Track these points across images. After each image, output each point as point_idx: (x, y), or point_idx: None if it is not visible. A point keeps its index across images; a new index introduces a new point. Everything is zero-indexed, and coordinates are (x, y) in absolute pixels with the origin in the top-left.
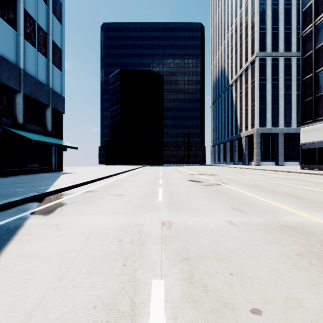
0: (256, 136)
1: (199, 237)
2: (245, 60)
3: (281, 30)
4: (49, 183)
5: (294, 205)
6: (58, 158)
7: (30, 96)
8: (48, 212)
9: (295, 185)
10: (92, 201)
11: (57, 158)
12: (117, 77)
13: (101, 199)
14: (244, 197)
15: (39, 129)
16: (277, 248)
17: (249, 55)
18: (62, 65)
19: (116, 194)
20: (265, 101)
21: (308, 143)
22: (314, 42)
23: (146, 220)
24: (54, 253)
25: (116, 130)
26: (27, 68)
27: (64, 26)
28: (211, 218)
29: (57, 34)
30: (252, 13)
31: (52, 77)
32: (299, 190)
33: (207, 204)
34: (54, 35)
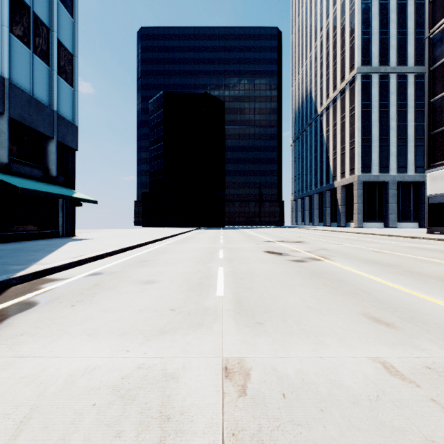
0: (357, 186)
1: (333, 440)
2: (341, 78)
3: (393, 35)
4: (36, 258)
5: None
6: (67, 217)
7: (20, 121)
8: None
9: None
10: (90, 296)
11: (67, 217)
12: (160, 103)
13: (111, 291)
14: (372, 286)
15: (36, 173)
16: None
17: (346, 71)
18: (74, 78)
19: (142, 279)
20: (370, 136)
21: (438, 195)
22: None
23: (186, 357)
24: None
25: (158, 178)
26: (16, 78)
27: (77, 20)
28: (335, 349)
29: (66, 31)
30: (350, 11)
31: (57, 95)
32: None
33: (312, 305)
34: (61, 32)
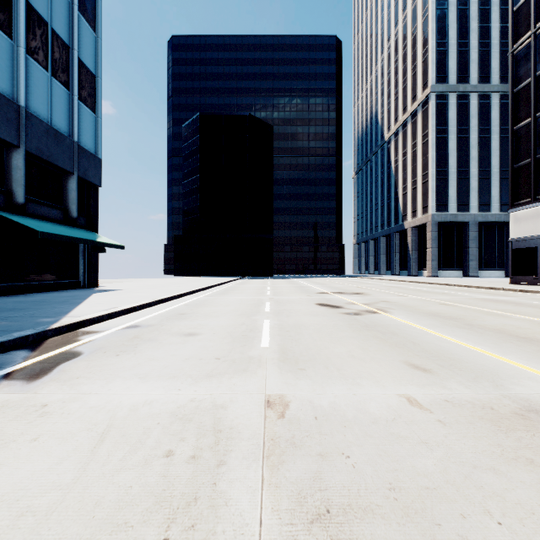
0: (431, 227)
1: (349, 442)
2: (412, 98)
3: (474, 47)
4: (64, 310)
5: (527, 356)
6: (89, 265)
7: (37, 155)
8: (38, 373)
9: (513, 315)
10: (133, 347)
11: (88, 265)
12: (195, 128)
13: (152, 342)
14: (424, 338)
15: (54, 214)
16: (537, 478)
17: (418, 89)
18: (97, 103)
19: (183, 331)
20: (447, 168)
21: (523, 239)
22: (534, 64)
23: (233, 393)
24: (3, 493)
25: (193, 217)
26: (32, 106)
27: (100, 35)
28: (368, 388)
29: (88, 49)
30: (423, 18)
31: (78, 123)
32: (523, 324)
33: (357, 355)
34: (83, 50)
